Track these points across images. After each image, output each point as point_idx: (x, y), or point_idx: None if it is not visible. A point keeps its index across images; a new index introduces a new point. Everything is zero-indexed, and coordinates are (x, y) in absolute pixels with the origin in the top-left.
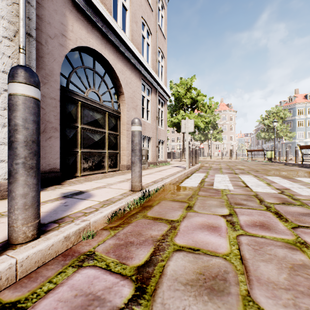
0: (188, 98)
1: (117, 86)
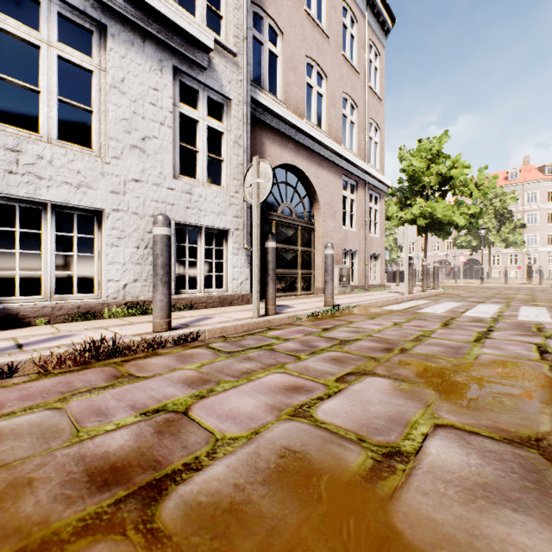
0: (433, 174)
1: (311, 193)
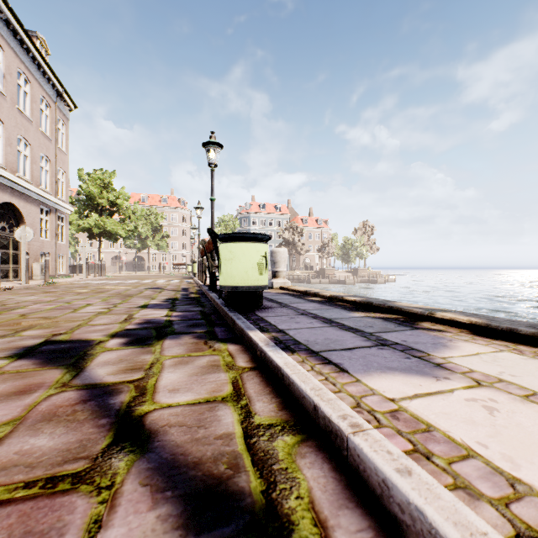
0: (105, 198)
1: (19, 217)
